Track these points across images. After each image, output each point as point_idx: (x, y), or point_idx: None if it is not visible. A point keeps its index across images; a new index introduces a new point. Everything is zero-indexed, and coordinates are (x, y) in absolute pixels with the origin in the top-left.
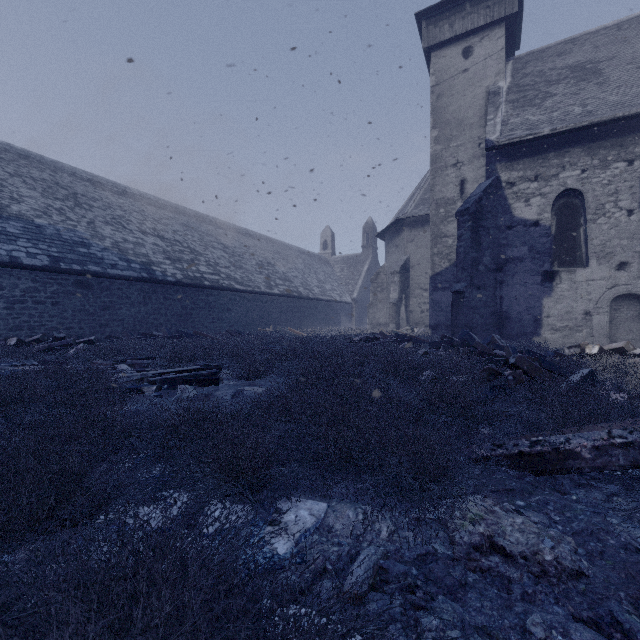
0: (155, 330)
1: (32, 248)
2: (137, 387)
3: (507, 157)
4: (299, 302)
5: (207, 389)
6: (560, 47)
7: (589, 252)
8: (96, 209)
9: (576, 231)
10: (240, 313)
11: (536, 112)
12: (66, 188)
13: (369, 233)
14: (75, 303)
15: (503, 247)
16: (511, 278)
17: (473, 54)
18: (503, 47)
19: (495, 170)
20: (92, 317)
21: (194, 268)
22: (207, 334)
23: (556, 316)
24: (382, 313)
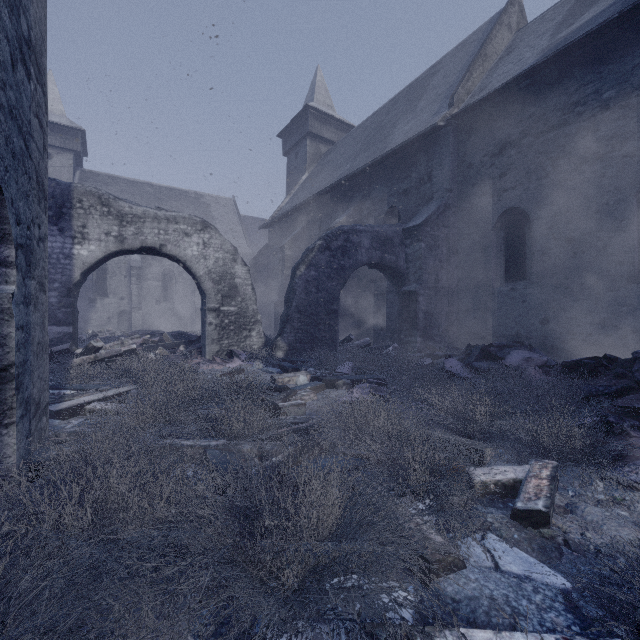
0: None
1: None
2: None
3: None
4: None
5: None
6: (107, 178)
7: (110, 291)
8: None
9: (105, 280)
10: None
11: None
12: None
13: None
14: None
15: None
16: None
17: (52, 159)
18: (72, 166)
19: None
20: None
21: None
22: None
23: (95, 319)
24: None
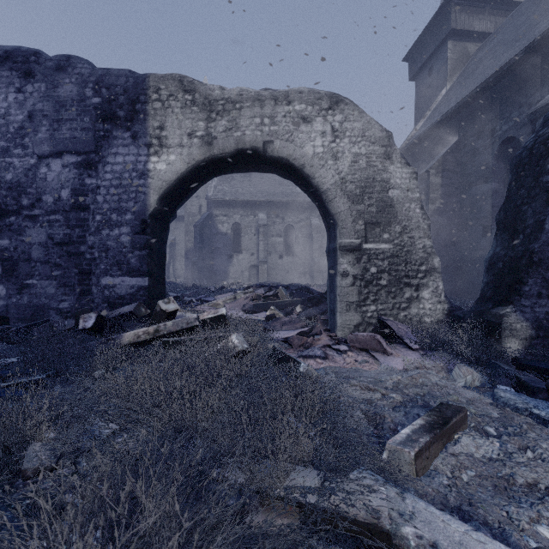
0: None
1: None
2: None
3: (215, 204)
4: None
5: None
6: None
7: (243, 248)
8: None
9: (240, 239)
10: None
11: (228, 186)
12: None
13: None
14: None
15: (214, 243)
16: (217, 256)
17: None
18: None
19: (211, 208)
20: None
21: None
22: None
23: (232, 273)
24: None
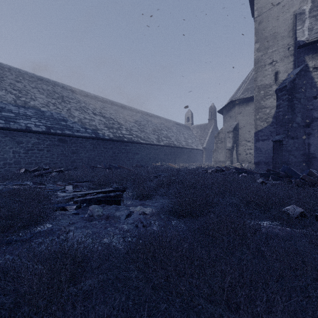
0: (99, 164)
1: (38, 122)
2: (62, 206)
3: (313, 50)
4: (174, 149)
5: (111, 208)
6: None
7: None
8: (72, 103)
9: None
10: (143, 155)
11: None
12: (58, 93)
13: (212, 112)
14: (58, 150)
15: (310, 111)
16: (317, 131)
17: None
18: None
19: (304, 60)
20: (67, 157)
21: (119, 132)
22: (124, 166)
23: None
24: (221, 155)
